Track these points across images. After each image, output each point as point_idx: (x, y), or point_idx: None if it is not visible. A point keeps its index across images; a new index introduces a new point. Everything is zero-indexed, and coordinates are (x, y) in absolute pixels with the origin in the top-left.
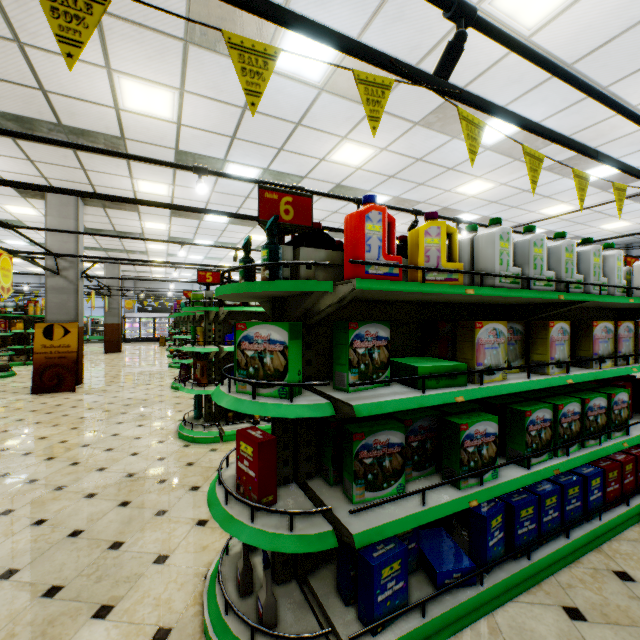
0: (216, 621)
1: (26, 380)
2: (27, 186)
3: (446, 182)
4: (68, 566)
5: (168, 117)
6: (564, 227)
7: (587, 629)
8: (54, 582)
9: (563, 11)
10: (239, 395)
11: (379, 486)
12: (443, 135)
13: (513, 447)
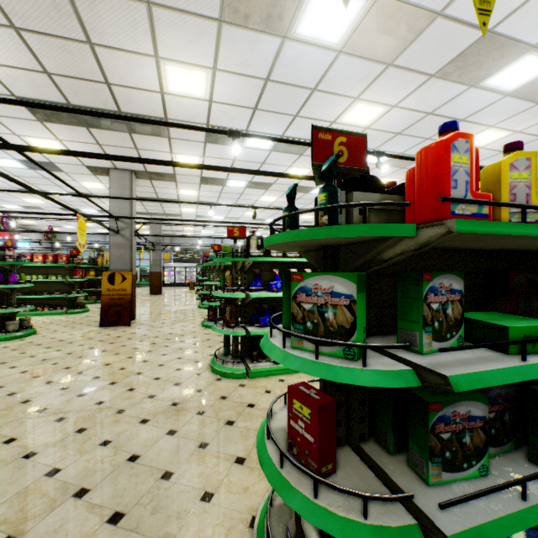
0: None
1: (96, 315)
2: (96, 156)
3: None
4: (128, 492)
5: (202, 96)
6: None
7: None
8: (117, 508)
9: None
10: (296, 352)
11: (458, 466)
12: (459, 85)
13: None
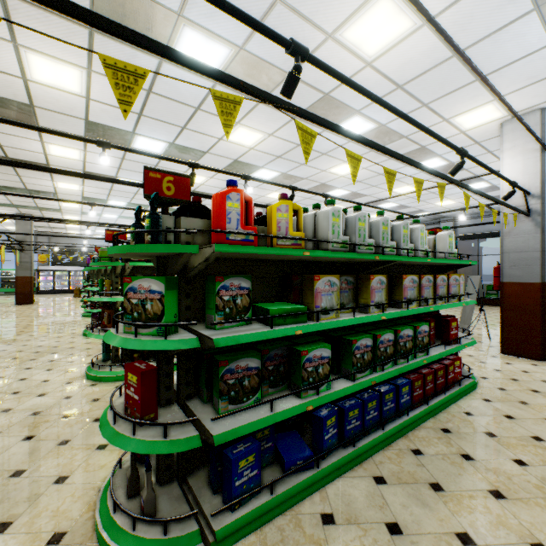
0: (105, 519)
1: None
2: None
3: (322, 164)
4: None
5: (77, 91)
6: (411, 203)
7: (386, 489)
8: None
9: (392, 48)
10: (125, 335)
11: (240, 400)
12: (316, 128)
13: (345, 367)
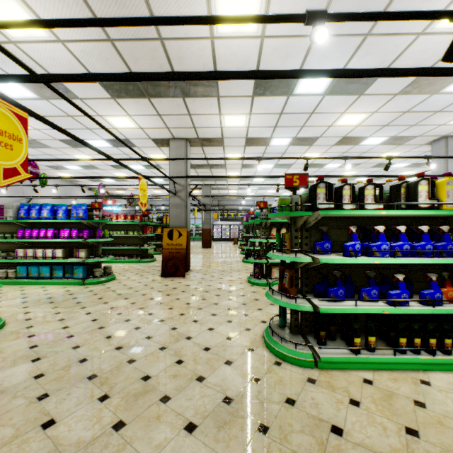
0: None
1: (160, 265)
2: (131, 76)
3: None
4: None
5: (253, 31)
6: None
7: None
8: None
9: None
10: None
11: None
12: None
13: None
